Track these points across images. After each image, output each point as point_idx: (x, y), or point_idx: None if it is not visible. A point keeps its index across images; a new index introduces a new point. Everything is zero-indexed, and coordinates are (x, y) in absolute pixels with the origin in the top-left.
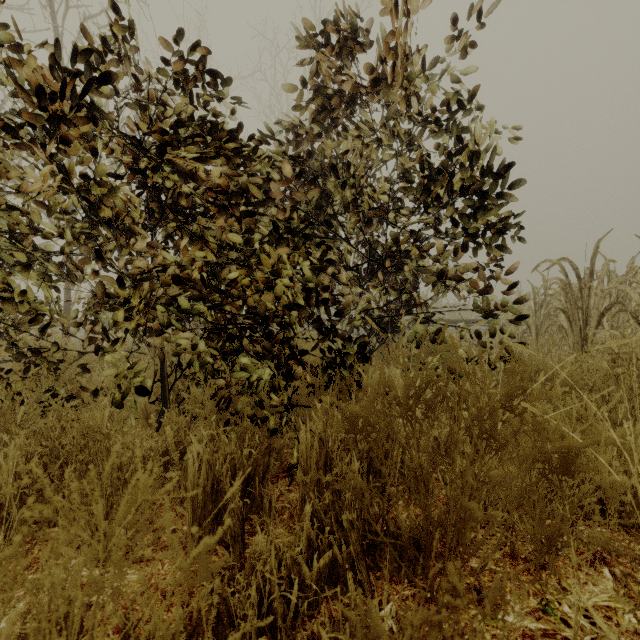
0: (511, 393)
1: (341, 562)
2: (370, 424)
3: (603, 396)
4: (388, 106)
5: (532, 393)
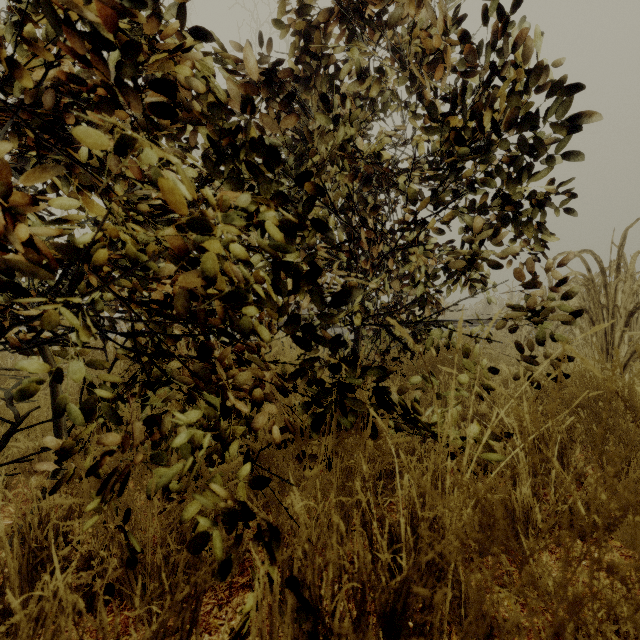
0: None
1: None
2: None
3: None
4: None
5: None
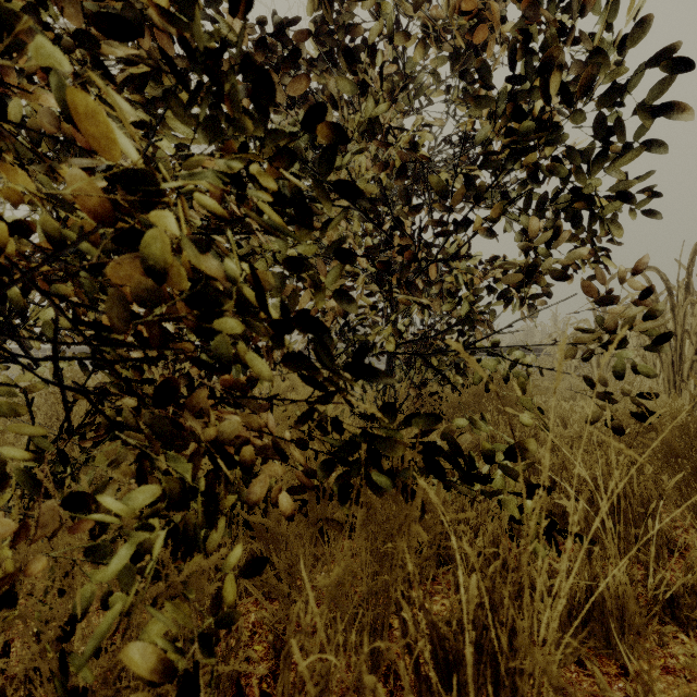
0: None
1: None
2: None
3: None
4: None
5: None
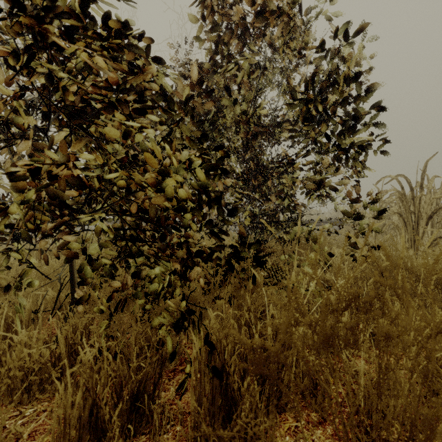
0: None
1: None
2: (280, 361)
3: None
4: (272, 43)
5: None
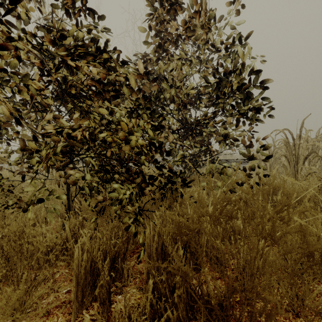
0: (280, 208)
1: (172, 320)
2: (191, 229)
3: (315, 203)
4: (195, 44)
5: (299, 210)
